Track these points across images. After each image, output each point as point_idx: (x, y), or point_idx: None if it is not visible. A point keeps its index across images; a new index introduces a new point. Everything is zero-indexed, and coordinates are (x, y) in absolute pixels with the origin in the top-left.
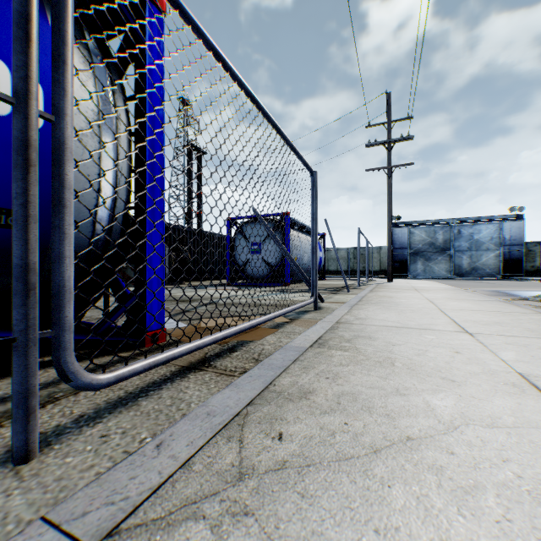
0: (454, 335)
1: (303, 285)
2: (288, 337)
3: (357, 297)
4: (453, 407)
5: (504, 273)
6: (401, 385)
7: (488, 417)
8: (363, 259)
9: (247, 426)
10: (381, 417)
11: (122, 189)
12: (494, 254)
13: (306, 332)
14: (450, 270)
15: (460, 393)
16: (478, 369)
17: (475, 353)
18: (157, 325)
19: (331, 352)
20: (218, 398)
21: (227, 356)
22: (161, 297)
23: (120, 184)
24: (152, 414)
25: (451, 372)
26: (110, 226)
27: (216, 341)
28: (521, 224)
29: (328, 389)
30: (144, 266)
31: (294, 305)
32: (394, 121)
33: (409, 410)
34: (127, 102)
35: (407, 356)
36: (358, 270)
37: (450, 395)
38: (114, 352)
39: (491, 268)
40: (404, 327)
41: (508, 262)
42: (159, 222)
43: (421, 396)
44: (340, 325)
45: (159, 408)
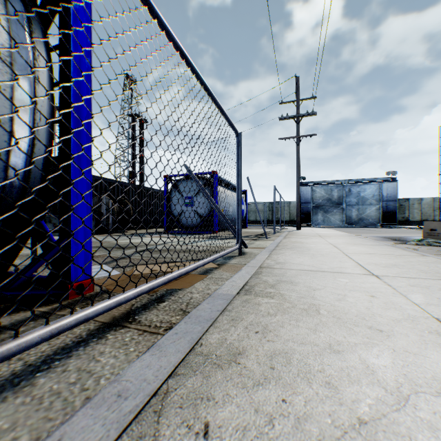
0: (363, 277)
1: (228, 232)
2: (216, 284)
3: (275, 242)
4: (393, 367)
5: (382, 222)
6: (333, 339)
7: (433, 379)
8: (276, 211)
9: (165, 414)
10: (322, 386)
11: (42, 135)
12: (375, 208)
13: (233, 278)
14: (343, 220)
15: (392, 346)
16: (399, 315)
17: (389, 297)
18: (84, 276)
19: (258, 300)
20: (135, 367)
21: (154, 307)
22: (88, 248)
23: (39, 129)
24: (46, 400)
25: (375, 319)
26: (27, 173)
27: (141, 293)
28: (395, 185)
29: (259, 347)
30: (69, 216)
31: (222, 252)
32: (301, 99)
33: (349, 374)
34: (17, 12)
35: (330, 302)
36: (274, 220)
37: (383, 349)
38: (32, 307)
39: (373, 218)
40: (319, 271)
41: (385, 214)
42: (86, 172)
43: (356, 353)
44: (263, 269)
45: (58, 389)
